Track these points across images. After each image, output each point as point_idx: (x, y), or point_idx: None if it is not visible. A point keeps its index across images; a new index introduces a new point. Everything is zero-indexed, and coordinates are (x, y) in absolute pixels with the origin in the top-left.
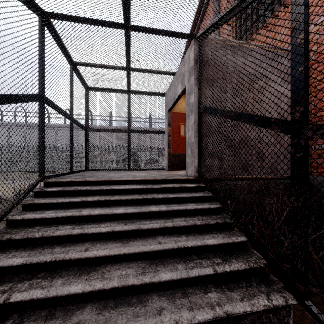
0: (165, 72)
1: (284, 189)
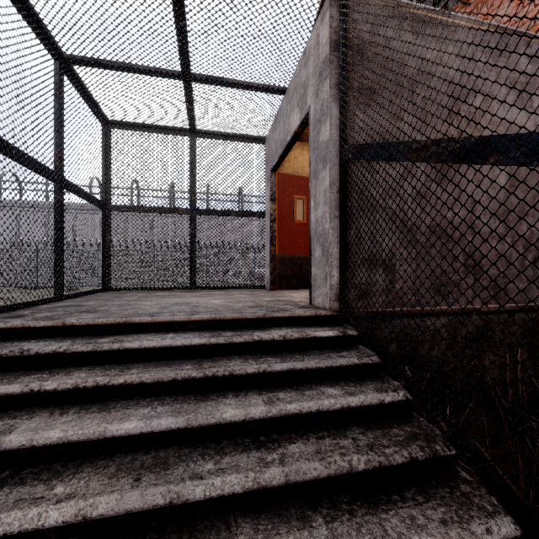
0: (265, 87)
1: (522, 334)
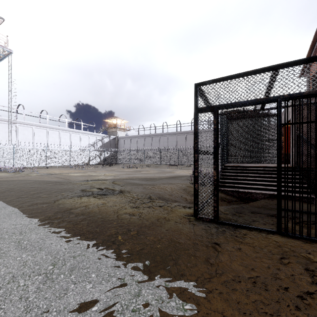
0: None
1: None
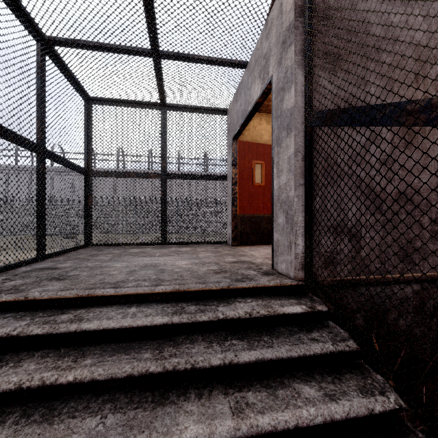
0: (228, 61)
1: None
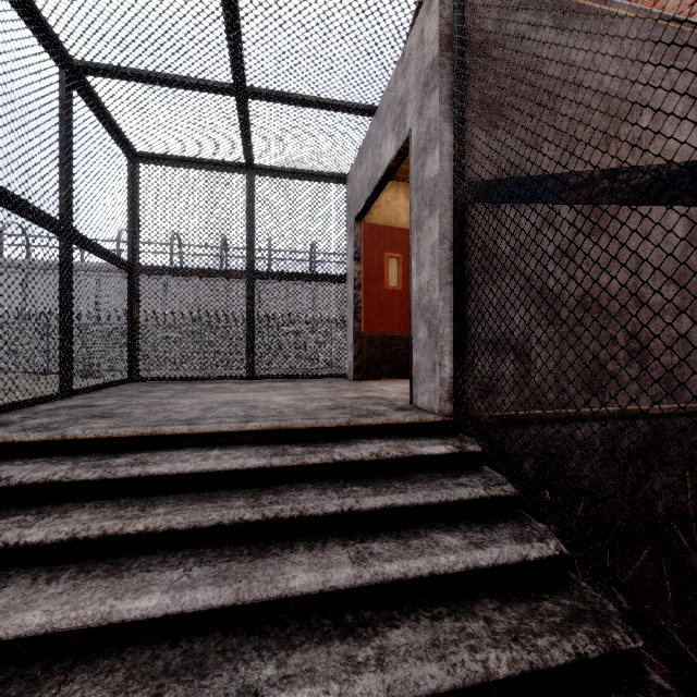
0: (348, 105)
1: None
